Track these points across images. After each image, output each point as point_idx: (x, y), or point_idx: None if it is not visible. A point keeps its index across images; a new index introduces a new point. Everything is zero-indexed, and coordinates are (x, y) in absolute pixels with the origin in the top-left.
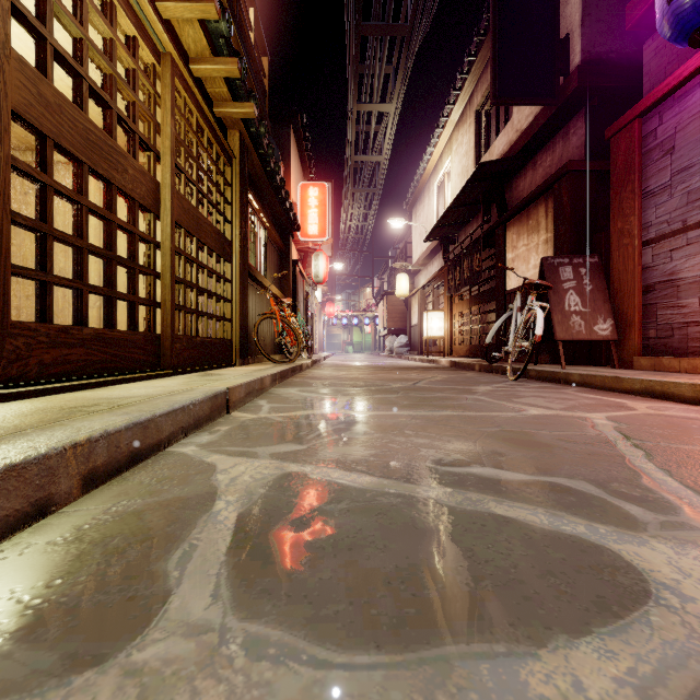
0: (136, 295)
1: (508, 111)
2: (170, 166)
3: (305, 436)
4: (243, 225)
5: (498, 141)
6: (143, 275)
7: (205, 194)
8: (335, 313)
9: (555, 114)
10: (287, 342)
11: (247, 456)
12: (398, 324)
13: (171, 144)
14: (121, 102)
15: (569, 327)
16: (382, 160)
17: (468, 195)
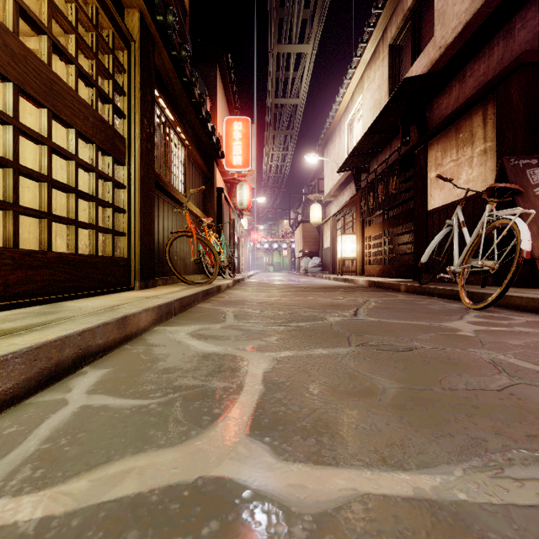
0: None
1: (425, 35)
2: None
3: None
4: (146, 125)
5: (416, 65)
6: (29, 182)
7: (70, 55)
8: (258, 239)
9: (494, 12)
10: (206, 262)
11: None
12: (312, 247)
13: None
14: None
15: None
16: (299, 103)
17: (385, 119)
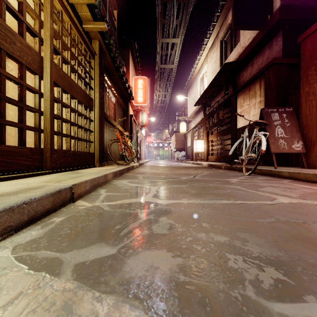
0: (23, 124)
1: (237, 39)
2: (49, 47)
3: (119, 232)
4: (101, 92)
5: (232, 54)
6: None
7: (76, 70)
8: (151, 141)
9: (264, 35)
10: (126, 154)
11: (47, 271)
12: (181, 146)
13: (50, 34)
14: (29, 18)
15: (278, 146)
16: (173, 67)
17: (217, 81)
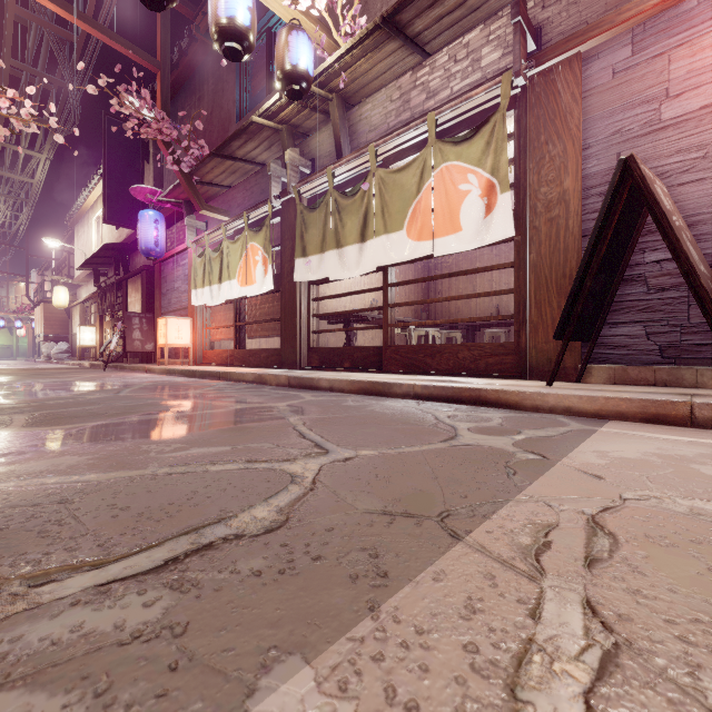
0: None
1: None
2: None
3: None
4: None
5: None
6: None
7: None
8: None
9: None
10: None
11: None
12: (59, 331)
13: None
14: None
15: (134, 346)
16: (35, 183)
17: (106, 253)
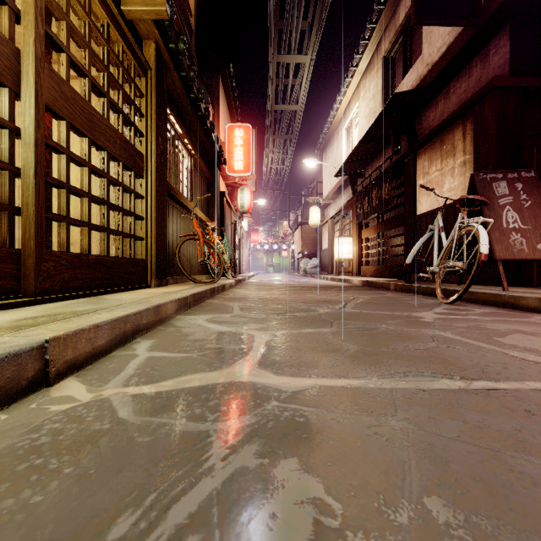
0: None
1: (415, 51)
2: (33, 29)
3: None
4: (160, 142)
5: (406, 79)
6: (56, 192)
7: (104, 91)
8: (258, 240)
9: (472, 38)
10: (211, 263)
11: None
12: (311, 249)
13: (35, 0)
14: None
15: (509, 245)
16: (298, 109)
17: (378, 129)
